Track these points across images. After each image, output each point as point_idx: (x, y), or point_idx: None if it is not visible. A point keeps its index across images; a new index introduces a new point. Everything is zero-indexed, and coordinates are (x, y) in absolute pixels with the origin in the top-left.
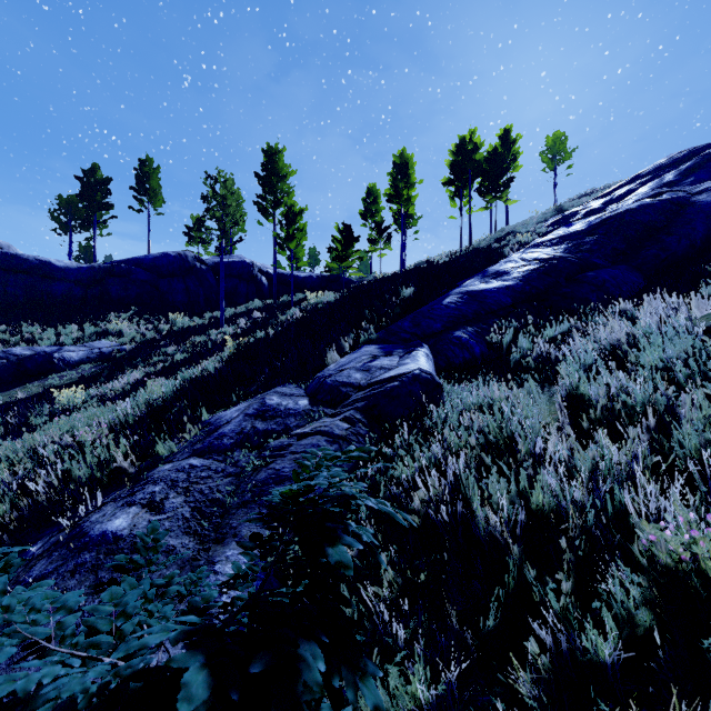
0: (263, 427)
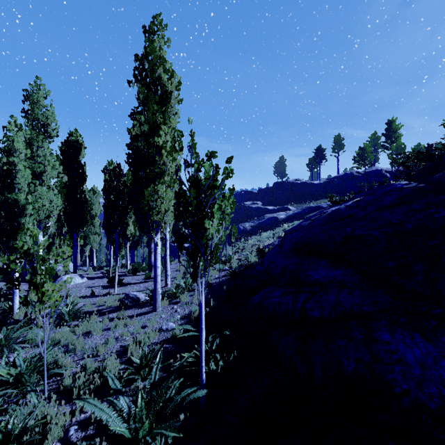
0: None
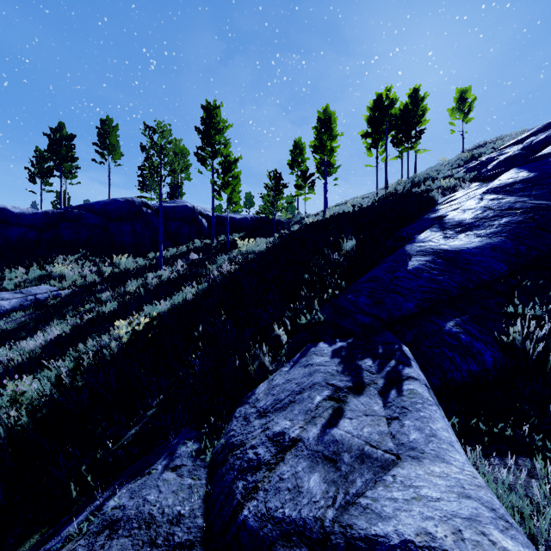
0: None
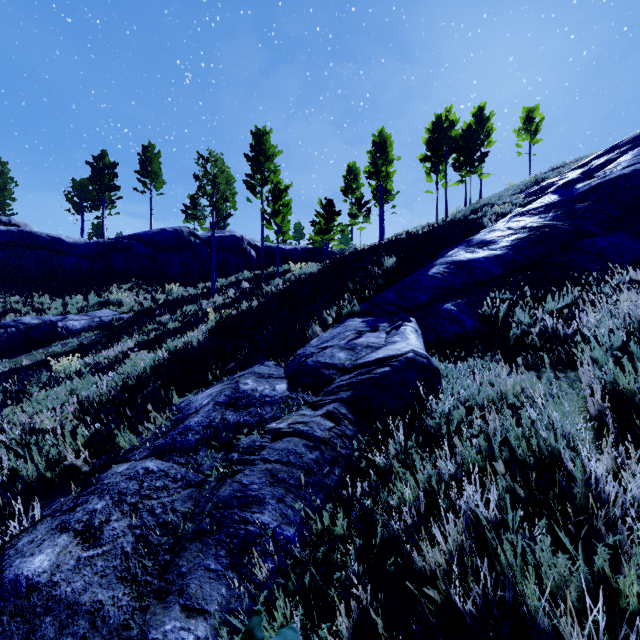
0: (235, 418)
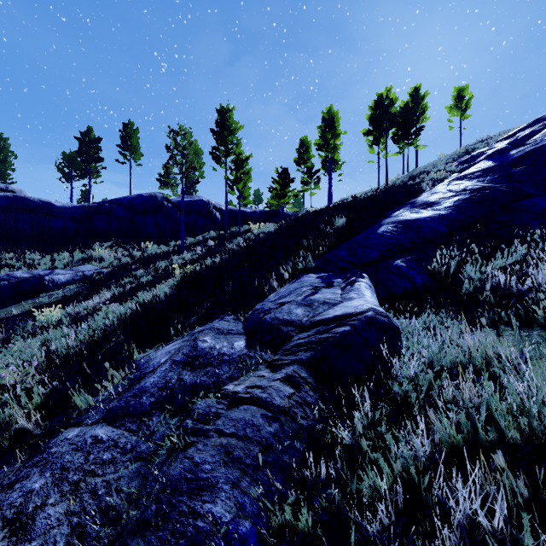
0: (191, 379)
